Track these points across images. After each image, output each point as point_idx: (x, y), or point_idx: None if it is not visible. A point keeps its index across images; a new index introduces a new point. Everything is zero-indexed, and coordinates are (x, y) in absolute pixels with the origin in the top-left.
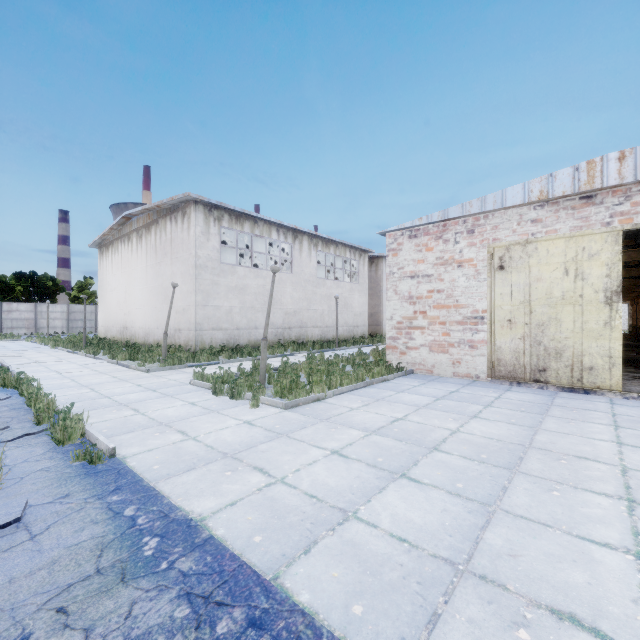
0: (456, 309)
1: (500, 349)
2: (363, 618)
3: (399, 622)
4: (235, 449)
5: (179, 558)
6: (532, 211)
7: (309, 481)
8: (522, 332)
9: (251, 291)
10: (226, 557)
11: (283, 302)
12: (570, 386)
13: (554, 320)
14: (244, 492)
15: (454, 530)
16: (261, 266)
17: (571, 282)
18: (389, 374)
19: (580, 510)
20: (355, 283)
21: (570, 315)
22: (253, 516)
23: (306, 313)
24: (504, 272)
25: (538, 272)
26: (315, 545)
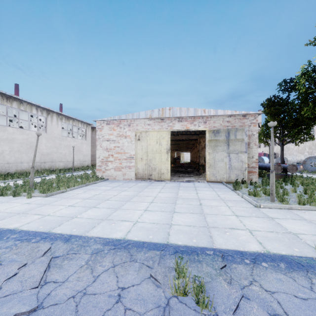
0: (124, 154)
1: (138, 168)
2: (76, 231)
3: (85, 229)
4: (23, 211)
5: (11, 236)
6: (148, 121)
7: (59, 213)
8: (145, 162)
9: (18, 141)
10: (30, 232)
11: (40, 148)
12: (158, 179)
13: (154, 158)
14: (32, 220)
15: (105, 214)
16: (22, 125)
17: (158, 146)
18: (97, 181)
19: (139, 206)
20: (84, 140)
21: (158, 156)
22: (38, 224)
23: (55, 154)
24: (140, 141)
25: (149, 142)
26: (62, 224)
